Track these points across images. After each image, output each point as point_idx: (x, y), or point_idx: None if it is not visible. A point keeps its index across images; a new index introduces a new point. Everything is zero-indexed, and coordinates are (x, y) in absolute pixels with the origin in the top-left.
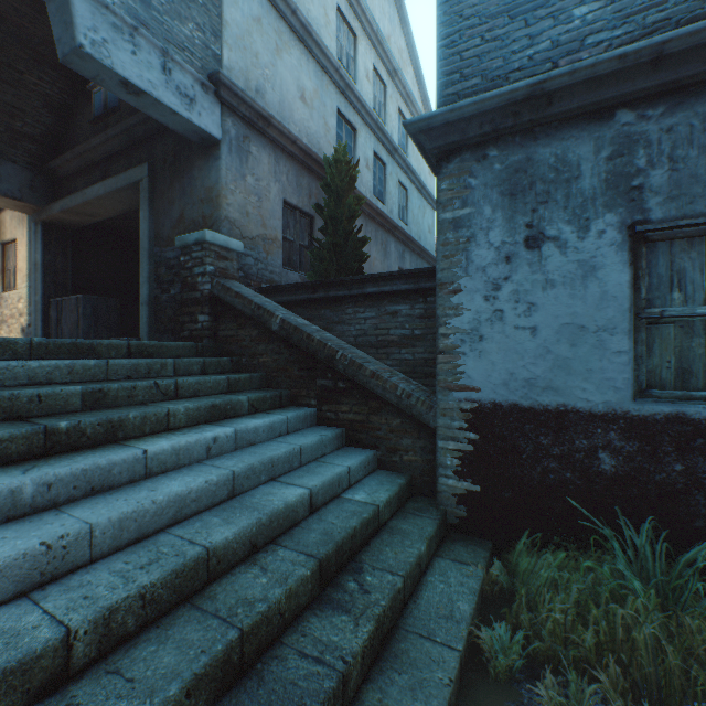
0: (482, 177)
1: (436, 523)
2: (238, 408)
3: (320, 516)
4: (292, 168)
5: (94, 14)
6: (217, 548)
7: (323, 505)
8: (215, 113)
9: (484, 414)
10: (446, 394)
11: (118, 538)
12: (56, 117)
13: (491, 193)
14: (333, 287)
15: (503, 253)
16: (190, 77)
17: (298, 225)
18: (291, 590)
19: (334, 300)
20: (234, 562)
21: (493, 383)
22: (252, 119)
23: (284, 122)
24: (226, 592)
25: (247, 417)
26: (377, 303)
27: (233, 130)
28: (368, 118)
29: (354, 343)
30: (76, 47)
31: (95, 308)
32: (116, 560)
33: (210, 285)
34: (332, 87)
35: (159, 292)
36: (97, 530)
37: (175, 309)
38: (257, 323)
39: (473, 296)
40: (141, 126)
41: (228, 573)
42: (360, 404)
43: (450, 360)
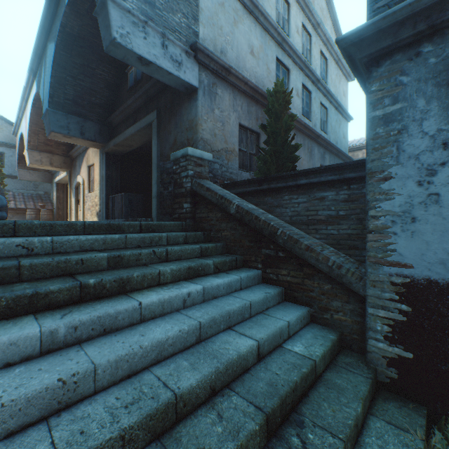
0: (415, 73)
1: (368, 382)
2: (206, 269)
3: (266, 365)
4: (245, 101)
5: (122, 18)
6: (183, 394)
7: (268, 354)
8: (194, 70)
9: (417, 289)
10: (375, 268)
11: (114, 375)
12: (111, 92)
13: (425, 86)
14: (274, 181)
15: (439, 140)
16: (178, 49)
17: (248, 140)
18: (242, 445)
19: (274, 190)
20: (197, 403)
21: (427, 261)
22: (218, 71)
23: (239, 71)
24: (188, 437)
25: (212, 276)
26: (308, 191)
27: (205, 80)
28: (298, 60)
29: (289, 221)
30: (112, 40)
31: (130, 200)
32: (111, 394)
33: (190, 183)
34: (272, 42)
35: (162, 190)
36: (99, 368)
37: (171, 200)
38: (220, 208)
39: (405, 181)
40: (153, 88)
41: (192, 413)
42: (296, 270)
43: (380, 238)
